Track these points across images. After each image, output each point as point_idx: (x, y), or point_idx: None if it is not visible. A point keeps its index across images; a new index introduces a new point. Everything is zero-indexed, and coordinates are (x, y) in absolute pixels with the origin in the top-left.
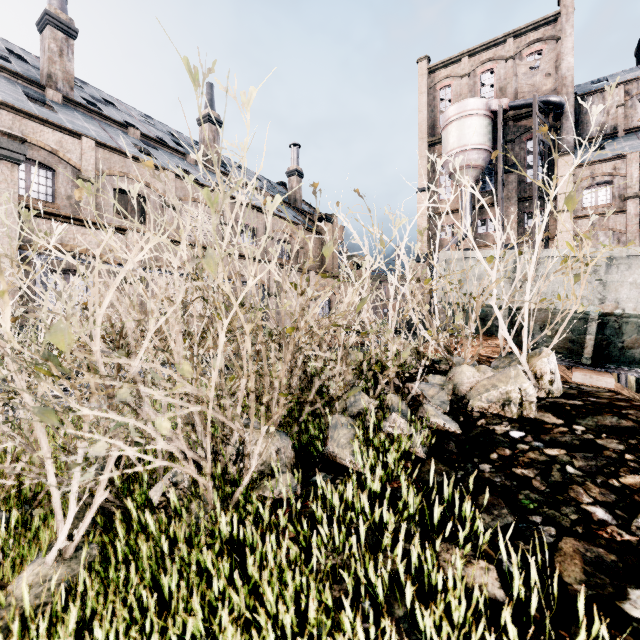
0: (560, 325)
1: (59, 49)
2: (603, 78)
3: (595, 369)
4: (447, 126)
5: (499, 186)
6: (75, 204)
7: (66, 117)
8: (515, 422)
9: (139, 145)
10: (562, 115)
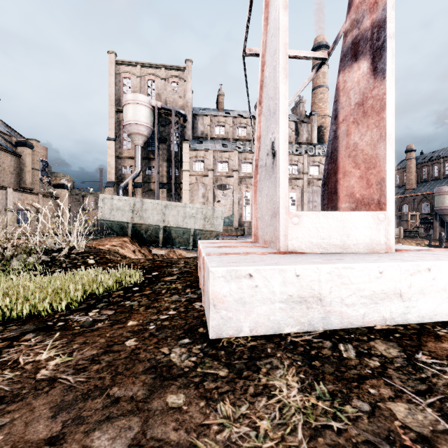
0: (152, 231)
1: None
2: (204, 108)
3: (163, 248)
4: (126, 105)
5: (156, 150)
6: None
7: None
8: (65, 257)
9: None
10: (187, 121)
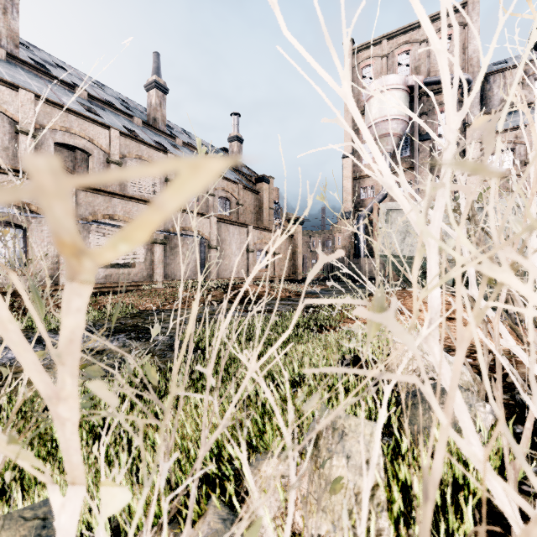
0: None
1: (3, 7)
2: (502, 61)
3: None
4: (370, 99)
5: (415, 152)
6: (13, 156)
7: (7, 71)
8: None
9: (85, 104)
10: (469, 91)
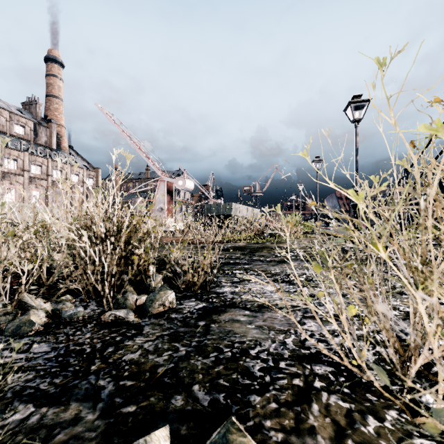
0: None
1: None
2: None
3: None
4: None
5: None
6: None
7: None
8: None
9: None
10: None
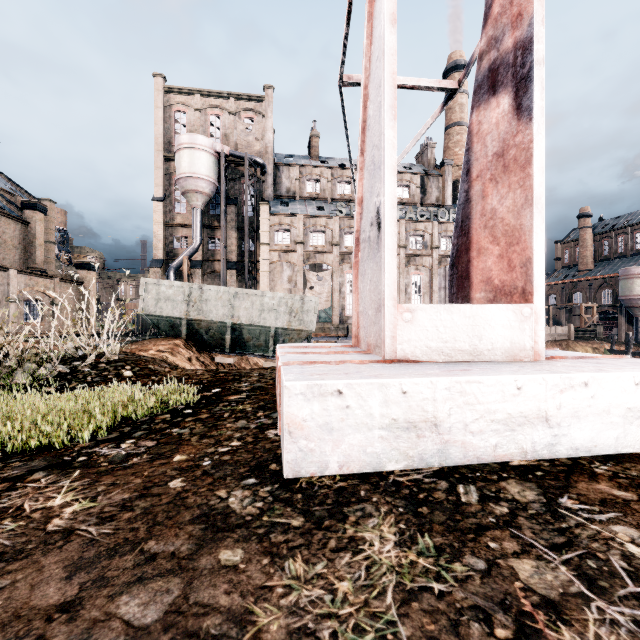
0: (215, 330)
1: None
2: (291, 155)
3: (232, 354)
4: (180, 150)
5: (222, 215)
6: None
7: None
8: (91, 367)
9: None
10: (266, 173)
